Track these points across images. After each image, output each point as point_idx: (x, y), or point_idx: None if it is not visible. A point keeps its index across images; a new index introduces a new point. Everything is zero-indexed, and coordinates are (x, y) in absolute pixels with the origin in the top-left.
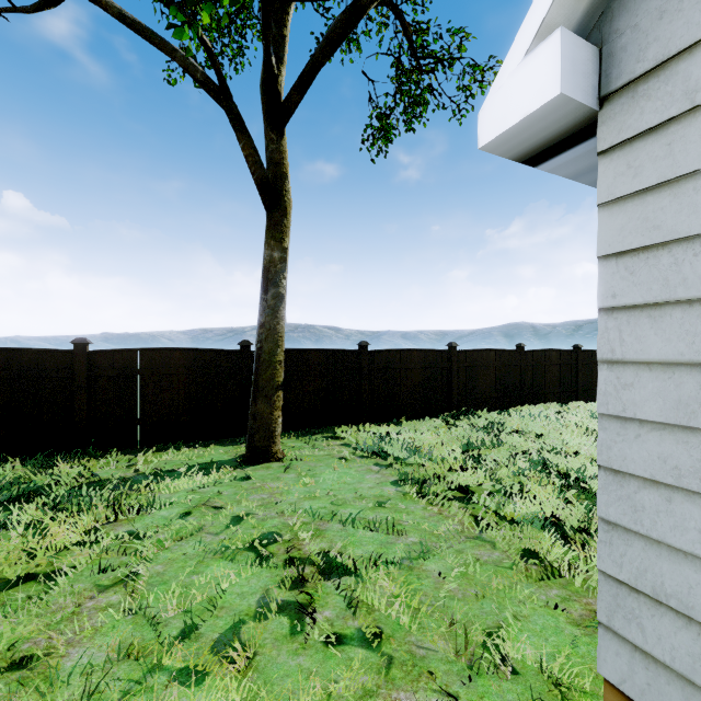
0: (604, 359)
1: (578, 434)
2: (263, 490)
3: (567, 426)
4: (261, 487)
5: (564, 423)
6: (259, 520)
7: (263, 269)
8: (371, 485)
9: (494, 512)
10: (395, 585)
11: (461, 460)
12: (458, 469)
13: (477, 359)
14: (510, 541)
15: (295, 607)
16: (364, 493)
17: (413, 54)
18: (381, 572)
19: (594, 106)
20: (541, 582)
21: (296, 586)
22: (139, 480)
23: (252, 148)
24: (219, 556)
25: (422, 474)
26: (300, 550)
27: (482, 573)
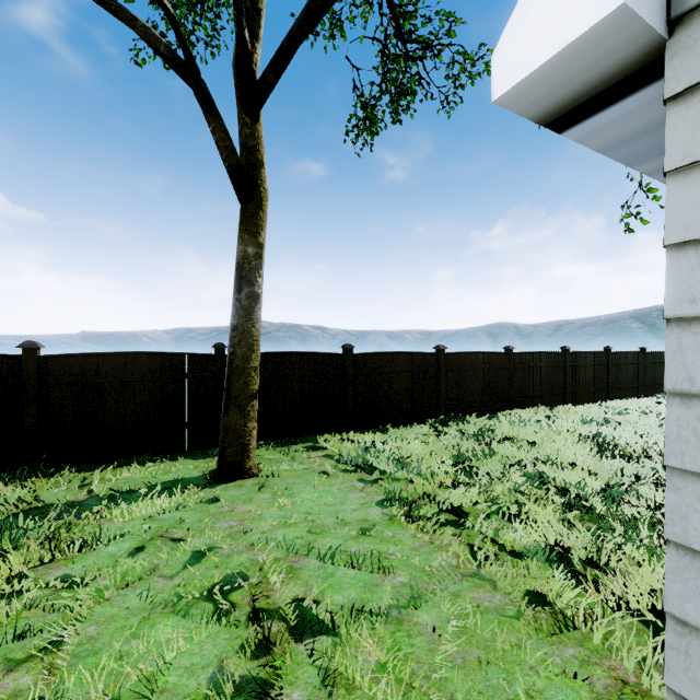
0: (676, 391)
1: (572, 442)
2: (232, 515)
3: (559, 433)
4: (230, 512)
5: (556, 429)
6: (223, 557)
7: (236, 266)
8: (355, 507)
9: (492, 539)
10: (382, 647)
11: (452, 475)
12: (449, 485)
13: (465, 362)
14: (514, 581)
15: (256, 686)
16: (346, 517)
17: (400, 36)
18: (364, 632)
19: (661, 32)
20: (553, 637)
21: (260, 653)
22: (91, 504)
23: (223, 132)
24: (169, 610)
25: (410, 493)
26: (269, 598)
27: (484, 626)
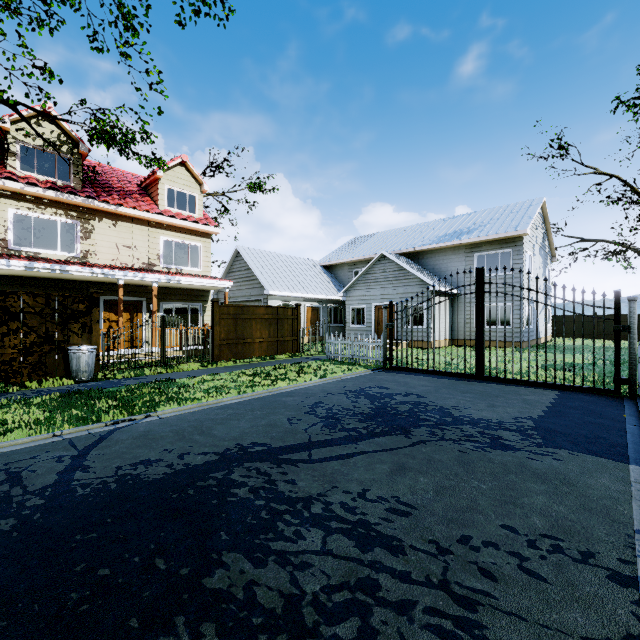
0: None
1: None
2: None
3: None
4: None
5: None
6: None
7: None
8: None
9: None
10: None
11: None
12: None
13: None
14: None
15: None
16: None
17: None
18: None
19: None
20: None
21: None
22: None
23: None
24: None
25: None
26: None
27: None
